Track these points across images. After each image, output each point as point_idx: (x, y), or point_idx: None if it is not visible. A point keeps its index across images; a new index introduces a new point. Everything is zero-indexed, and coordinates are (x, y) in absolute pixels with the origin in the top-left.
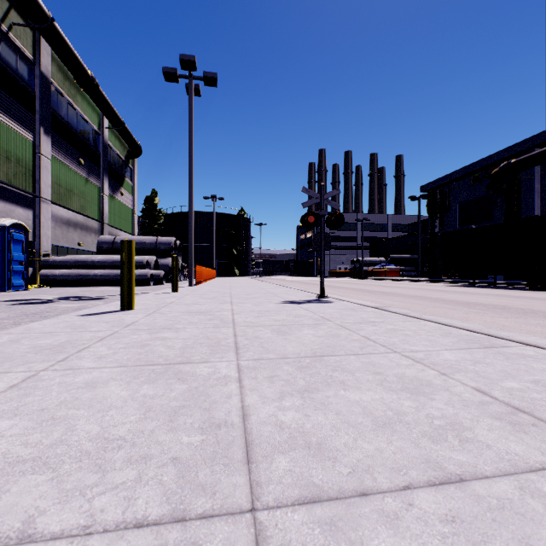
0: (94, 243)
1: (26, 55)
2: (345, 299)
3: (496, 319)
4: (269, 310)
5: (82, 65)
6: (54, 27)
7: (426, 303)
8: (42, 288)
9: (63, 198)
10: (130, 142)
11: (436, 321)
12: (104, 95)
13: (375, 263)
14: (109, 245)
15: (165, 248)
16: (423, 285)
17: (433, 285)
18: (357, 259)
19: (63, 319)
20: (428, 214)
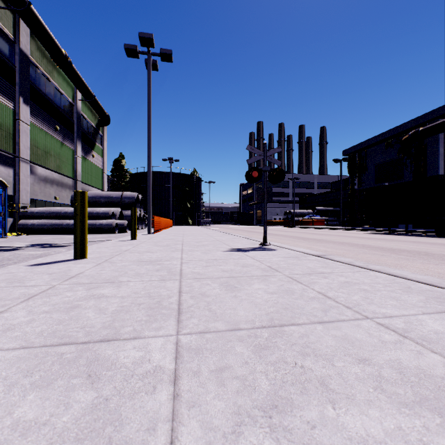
0: (68, 197)
1: (7, 35)
2: (287, 247)
3: (428, 266)
4: (217, 258)
5: (57, 44)
6: (31, 10)
7: (356, 249)
8: (20, 236)
9: (41, 158)
10: (100, 112)
11: (386, 272)
12: (77, 72)
13: (304, 214)
14: None
15: (129, 202)
16: (346, 233)
17: (355, 233)
18: (290, 211)
19: (9, 270)
20: (349, 174)
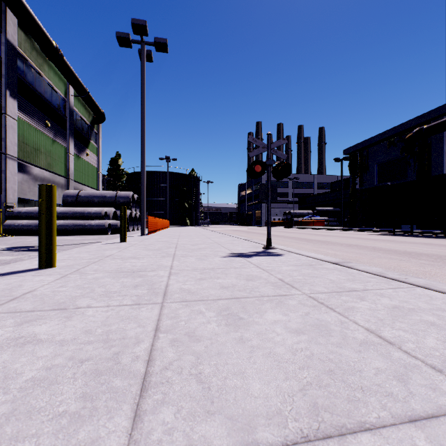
0: (60, 197)
1: None
2: (295, 251)
3: None
4: (214, 267)
5: (46, 35)
6: None
7: (368, 252)
8: (4, 237)
9: (30, 156)
10: (94, 108)
11: (438, 289)
12: (69, 65)
13: (304, 214)
14: (73, 198)
15: (124, 201)
16: (349, 233)
17: (358, 233)
18: (289, 212)
19: None
20: (350, 173)
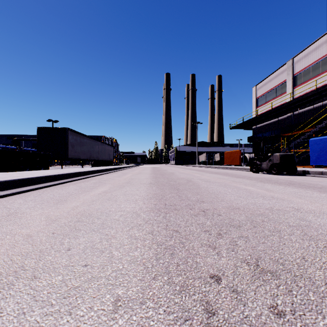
0: None
1: None
2: None
3: None
4: None
5: None
6: None
7: None
8: None
9: None
10: None
11: None
12: None
13: None
14: None
15: None
16: None
17: None
18: None
19: None
20: None
